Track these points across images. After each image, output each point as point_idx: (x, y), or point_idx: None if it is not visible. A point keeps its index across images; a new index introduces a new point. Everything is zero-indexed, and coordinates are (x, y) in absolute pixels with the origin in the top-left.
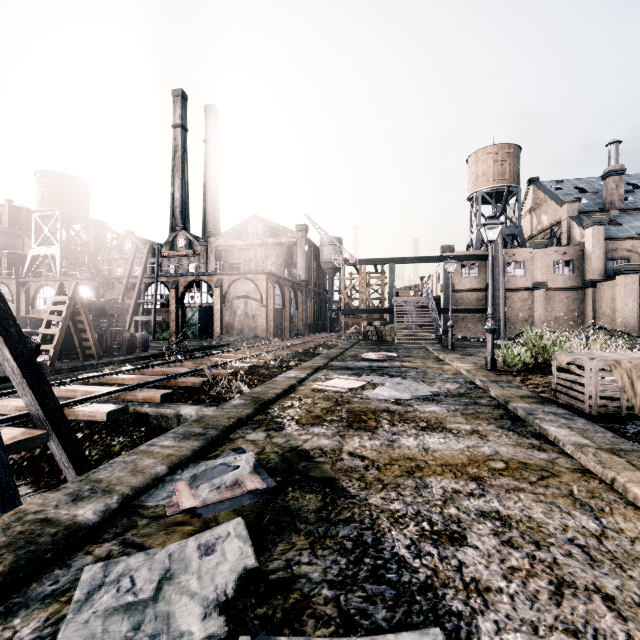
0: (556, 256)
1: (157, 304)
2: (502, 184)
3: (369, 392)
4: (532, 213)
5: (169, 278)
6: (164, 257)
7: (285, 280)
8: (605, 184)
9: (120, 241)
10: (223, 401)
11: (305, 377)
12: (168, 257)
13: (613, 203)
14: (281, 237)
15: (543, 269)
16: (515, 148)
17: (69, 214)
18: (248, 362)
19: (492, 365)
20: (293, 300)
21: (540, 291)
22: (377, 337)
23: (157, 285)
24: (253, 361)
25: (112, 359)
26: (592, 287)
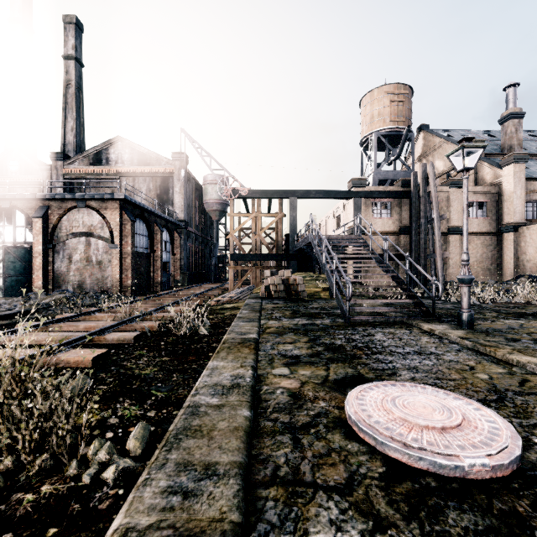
0: (471, 197)
1: None
2: (398, 126)
3: None
4: (422, 160)
5: None
6: None
7: (154, 216)
8: (503, 128)
9: None
10: None
11: None
12: None
13: (513, 147)
14: (153, 166)
15: (459, 211)
16: (409, 91)
17: None
18: None
19: None
20: (168, 243)
21: (456, 235)
22: (285, 293)
23: None
24: None
25: None
26: (514, 231)
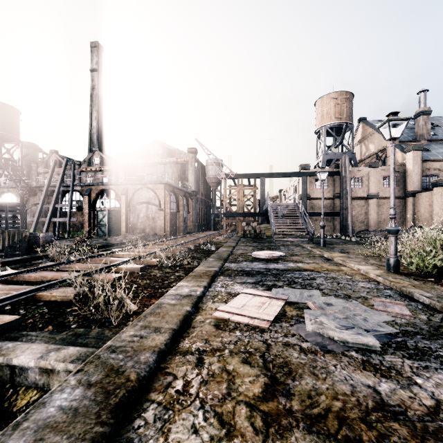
0: (385, 173)
1: (73, 208)
2: (341, 121)
3: (302, 328)
4: (361, 143)
5: (83, 187)
6: (83, 172)
7: (179, 190)
8: (416, 121)
9: (46, 158)
10: (94, 325)
11: (202, 293)
12: (86, 172)
13: (423, 135)
14: (176, 157)
15: (375, 183)
16: (350, 95)
17: (0, 134)
18: (142, 261)
19: (396, 268)
20: (185, 206)
21: (373, 199)
22: (254, 235)
23: (72, 192)
24: (147, 260)
25: (2, 260)
26: (412, 196)
